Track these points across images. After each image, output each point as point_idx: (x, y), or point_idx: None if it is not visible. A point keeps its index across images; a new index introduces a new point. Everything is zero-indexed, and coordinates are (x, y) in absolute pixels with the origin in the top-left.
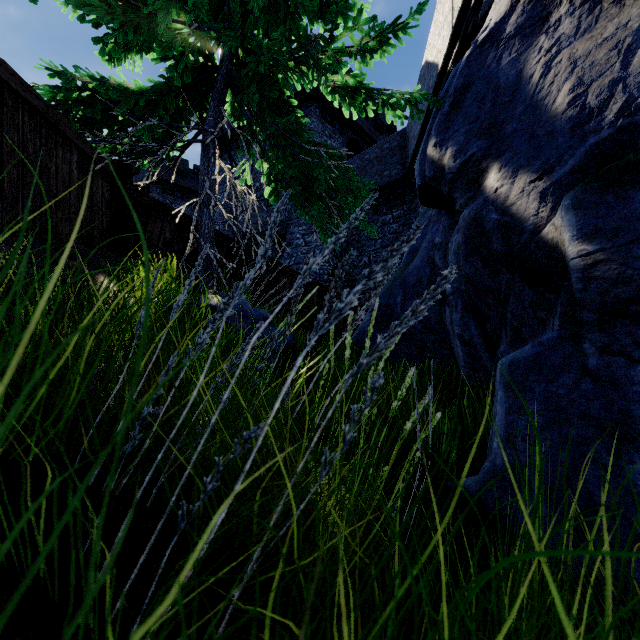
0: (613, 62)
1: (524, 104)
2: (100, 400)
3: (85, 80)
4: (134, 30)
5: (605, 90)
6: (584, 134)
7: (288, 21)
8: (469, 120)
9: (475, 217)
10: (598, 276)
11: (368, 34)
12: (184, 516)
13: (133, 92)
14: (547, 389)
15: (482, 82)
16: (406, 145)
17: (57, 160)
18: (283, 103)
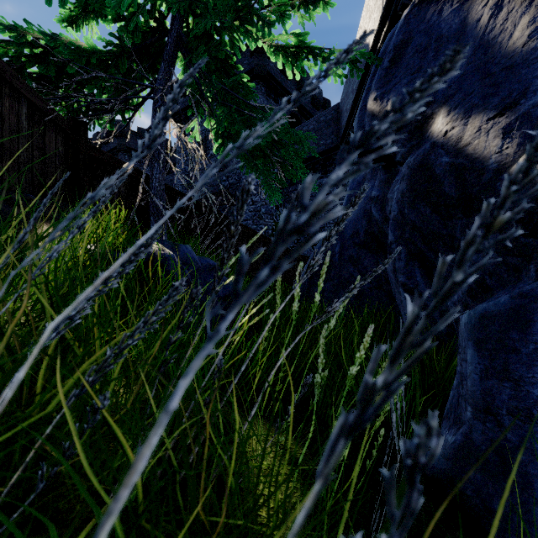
0: None
1: (472, 47)
2: None
3: (37, 36)
4: None
5: None
6: None
7: None
8: (411, 71)
9: (422, 163)
10: None
11: None
12: None
13: (85, 50)
14: None
15: (423, 35)
16: (339, 118)
17: (3, 109)
18: (230, 68)
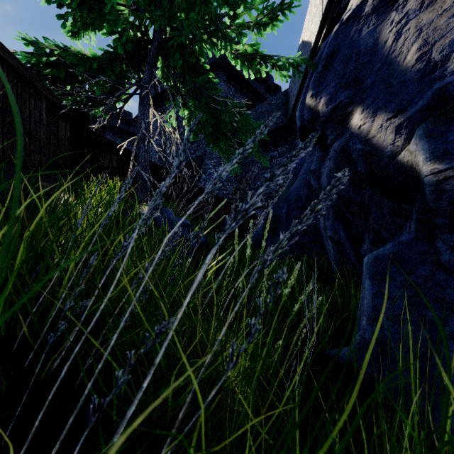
0: (452, 26)
1: (380, 62)
2: (39, 290)
3: (52, 48)
4: (88, 10)
5: (446, 47)
6: (430, 81)
7: (203, 6)
8: (338, 76)
9: (343, 148)
10: (449, 189)
11: (262, 12)
12: (94, 410)
13: (88, 57)
14: (407, 279)
15: (347, 48)
16: (288, 101)
17: (30, 106)
18: (199, 67)
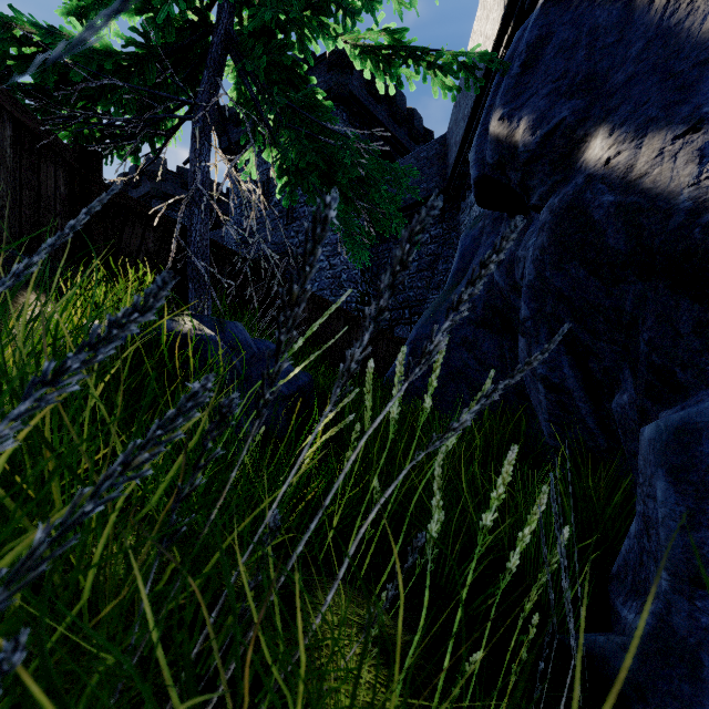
0: None
1: (644, 38)
2: None
3: (28, 30)
4: None
5: None
6: None
7: None
8: (552, 77)
9: (572, 204)
10: None
11: None
12: None
13: (97, 51)
14: None
15: (569, 27)
16: (446, 154)
17: None
18: (300, 80)
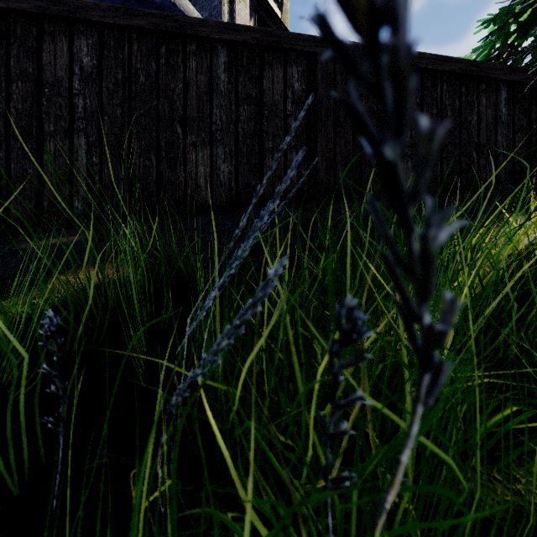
0: None
1: None
2: None
3: (520, 3)
4: None
5: None
6: None
7: None
8: None
9: None
10: None
11: None
12: None
13: None
14: None
15: None
16: None
17: (479, 109)
18: None
